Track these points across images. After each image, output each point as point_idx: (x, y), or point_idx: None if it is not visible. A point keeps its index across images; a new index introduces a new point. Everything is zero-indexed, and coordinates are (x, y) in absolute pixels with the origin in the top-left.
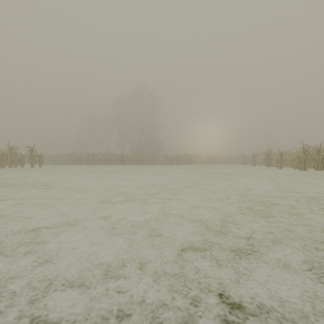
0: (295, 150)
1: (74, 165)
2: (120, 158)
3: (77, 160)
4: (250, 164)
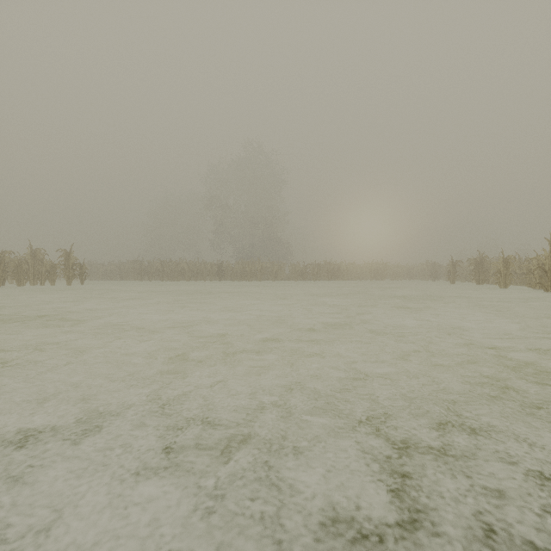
0: (526, 255)
1: (140, 281)
2: (216, 269)
3: (144, 273)
4: (444, 279)
